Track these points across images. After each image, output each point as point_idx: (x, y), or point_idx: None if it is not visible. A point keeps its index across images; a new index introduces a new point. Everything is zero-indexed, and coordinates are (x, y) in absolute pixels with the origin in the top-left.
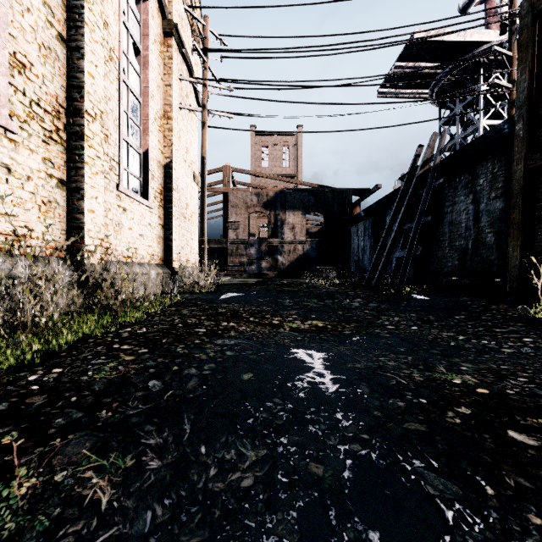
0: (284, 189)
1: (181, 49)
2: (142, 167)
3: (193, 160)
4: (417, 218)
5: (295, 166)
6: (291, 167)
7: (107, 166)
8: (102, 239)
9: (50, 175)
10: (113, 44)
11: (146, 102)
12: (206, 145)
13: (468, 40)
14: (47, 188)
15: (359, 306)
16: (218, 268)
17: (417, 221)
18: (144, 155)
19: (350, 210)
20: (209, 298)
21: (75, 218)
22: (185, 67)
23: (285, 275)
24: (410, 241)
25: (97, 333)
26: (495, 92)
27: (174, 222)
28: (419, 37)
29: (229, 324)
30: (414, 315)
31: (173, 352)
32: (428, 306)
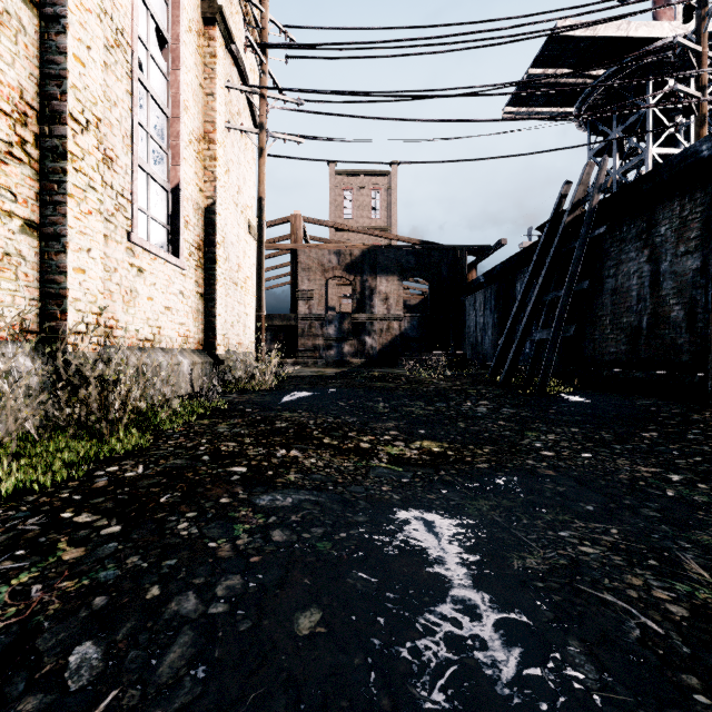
0: (375, 246)
1: (229, 44)
2: (171, 209)
3: (248, 204)
4: (566, 283)
5: (389, 216)
6: (383, 218)
7: (112, 204)
8: (98, 313)
9: (9, 213)
10: (122, 23)
11: (177, 115)
12: (264, 180)
13: (633, 35)
14: (2, 233)
15: (487, 412)
16: (285, 354)
17: (568, 288)
18: (173, 192)
19: (463, 274)
20: (265, 401)
21: (53, 280)
22: (235, 73)
23: (376, 363)
24: (557, 317)
25: (44, 483)
26: (679, 103)
27: (218, 289)
28: (569, 25)
29: (288, 454)
30: (577, 430)
31: (167, 535)
32: (591, 413)
